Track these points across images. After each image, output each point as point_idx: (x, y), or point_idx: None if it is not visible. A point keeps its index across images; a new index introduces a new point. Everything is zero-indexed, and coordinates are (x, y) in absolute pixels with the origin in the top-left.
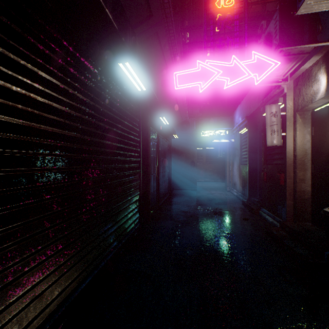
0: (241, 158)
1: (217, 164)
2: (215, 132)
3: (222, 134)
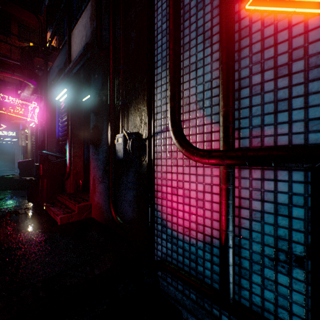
0: (22, 151)
1: (14, 155)
2: (5, 132)
3: (11, 134)
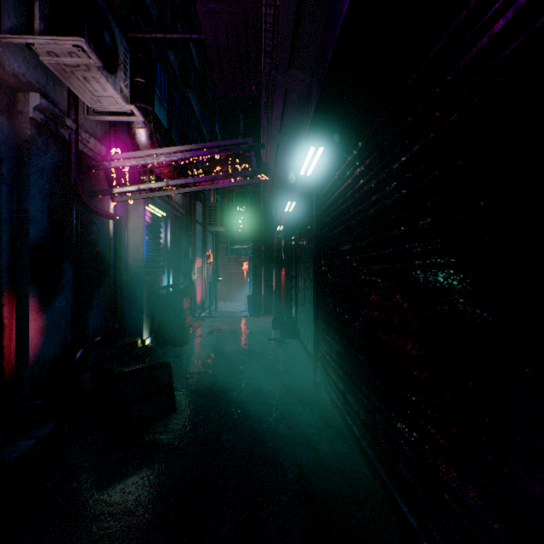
0: None
1: None
2: None
3: None
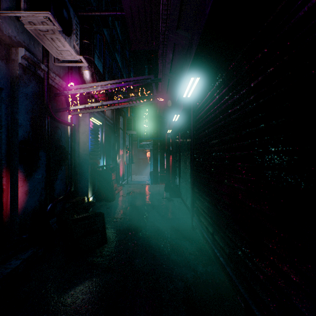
0: None
1: None
2: None
3: None
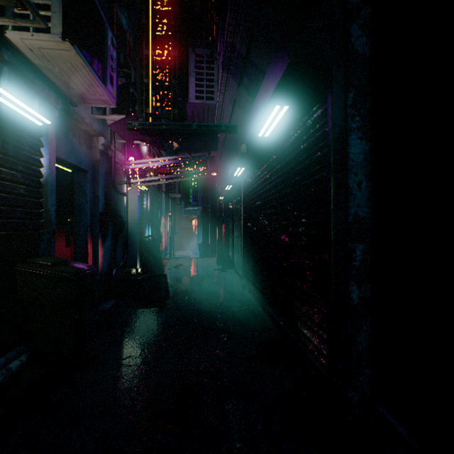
0: None
1: None
2: None
3: None
